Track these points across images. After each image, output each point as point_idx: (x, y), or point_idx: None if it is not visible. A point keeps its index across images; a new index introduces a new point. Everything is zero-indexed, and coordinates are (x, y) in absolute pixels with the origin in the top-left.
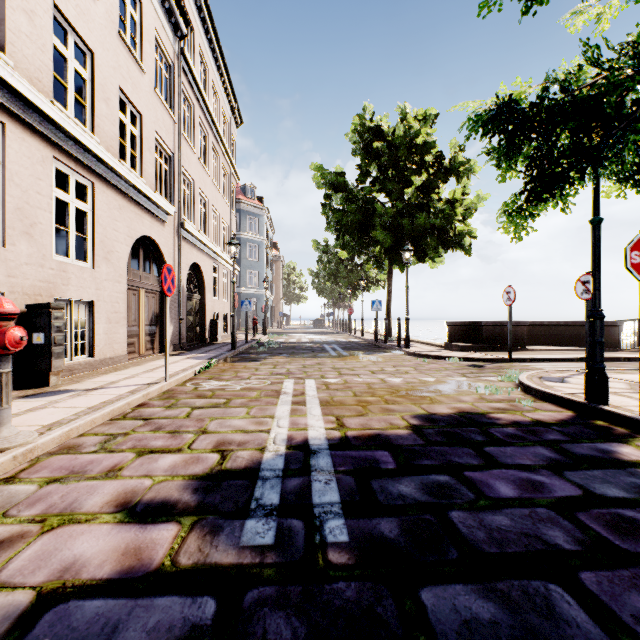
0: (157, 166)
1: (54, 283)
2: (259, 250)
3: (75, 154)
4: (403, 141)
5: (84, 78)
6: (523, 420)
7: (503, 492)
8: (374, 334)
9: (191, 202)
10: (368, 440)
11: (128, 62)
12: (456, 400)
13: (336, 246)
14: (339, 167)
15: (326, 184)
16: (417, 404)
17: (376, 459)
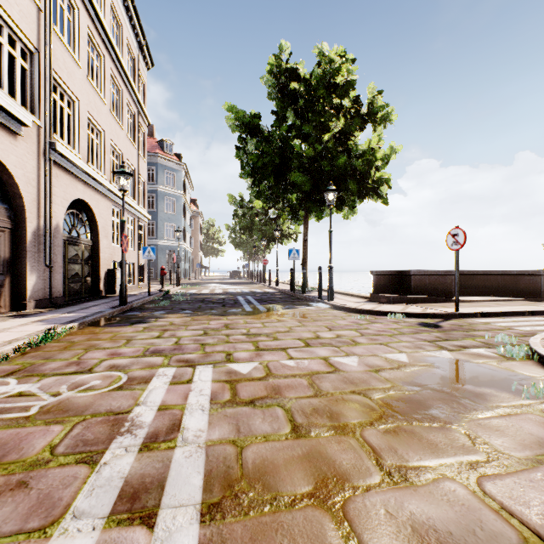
0: (3, 55)
1: None
2: (177, 204)
3: None
4: (322, 79)
5: None
6: None
7: None
8: (290, 284)
9: (74, 125)
10: None
11: None
12: (528, 439)
13: (251, 201)
14: (254, 112)
15: (240, 126)
16: (466, 475)
17: None
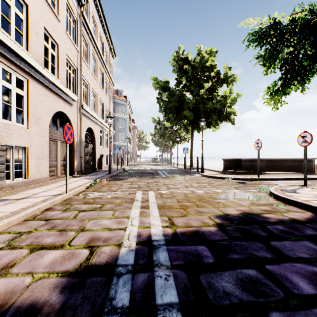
0: (68, 74)
1: (1, 135)
2: (124, 123)
3: (15, 61)
4: (199, 64)
5: (22, 19)
6: (284, 219)
7: (303, 287)
8: (184, 165)
9: (87, 95)
10: (191, 236)
11: (50, 14)
12: (238, 204)
13: (164, 121)
14: (166, 79)
15: (159, 87)
16: (216, 207)
17: (199, 253)
